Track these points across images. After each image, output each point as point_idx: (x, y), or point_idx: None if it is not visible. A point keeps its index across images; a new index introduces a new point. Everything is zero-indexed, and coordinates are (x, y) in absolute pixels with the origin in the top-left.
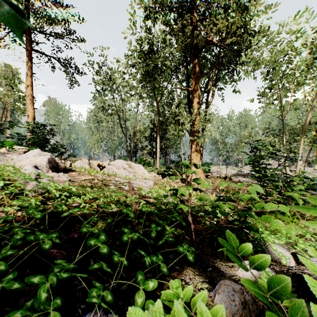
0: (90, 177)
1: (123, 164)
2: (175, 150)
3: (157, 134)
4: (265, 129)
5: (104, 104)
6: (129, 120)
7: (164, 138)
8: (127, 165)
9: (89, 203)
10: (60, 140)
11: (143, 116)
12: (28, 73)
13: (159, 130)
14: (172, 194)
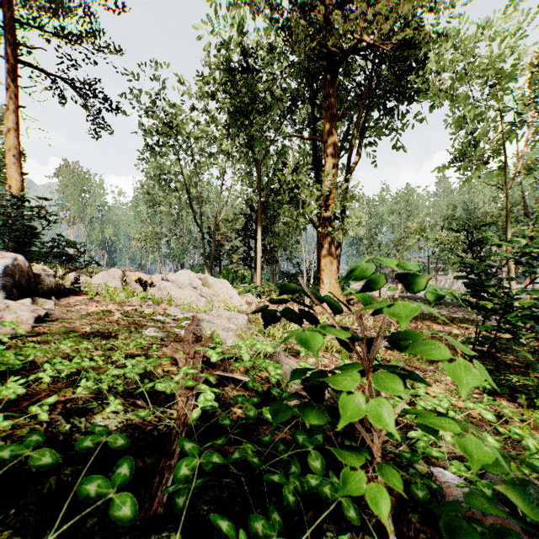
0: (110, 306)
1: (192, 279)
2: (288, 254)
3: (258, 225)
4: (446, 218)
5: (163, 171)
6: (208, 201)
7: (270, 233)
8: (199, 280)
9: (39, 399)
10: (84, 237)
11: (233, 193)
12: (11, 106)
13: (260, 217)
14: (303, 396)
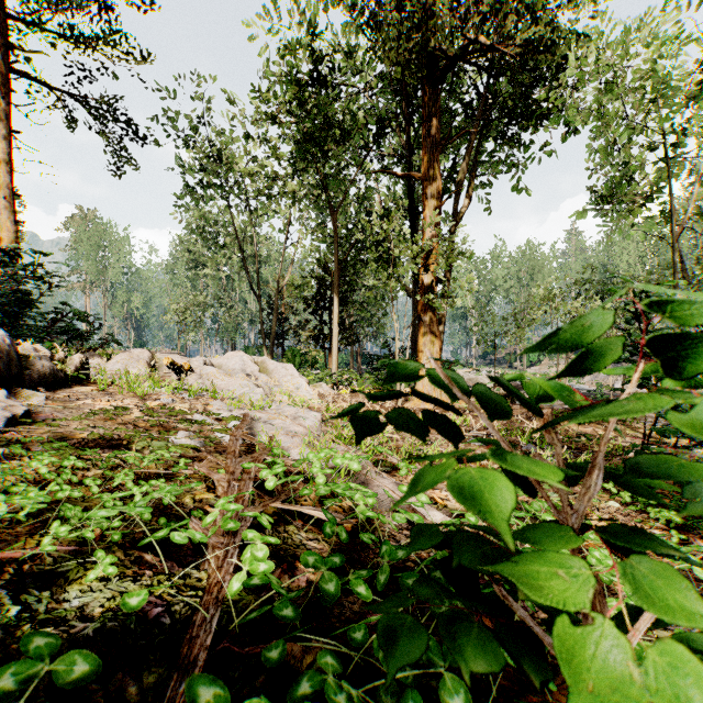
0: (127, 400)
1: (245, 364)
2: (373, 332)
3: (333, 292)
4: (581, 283)
5: (207, 221)
6: (268, 261)
7: (350, 303)
8: (255, 365)
9: None
10: (104, 308)
11: (301, 250)
12: (2, 130)
13: (337, 281)
14: (442, 591)
